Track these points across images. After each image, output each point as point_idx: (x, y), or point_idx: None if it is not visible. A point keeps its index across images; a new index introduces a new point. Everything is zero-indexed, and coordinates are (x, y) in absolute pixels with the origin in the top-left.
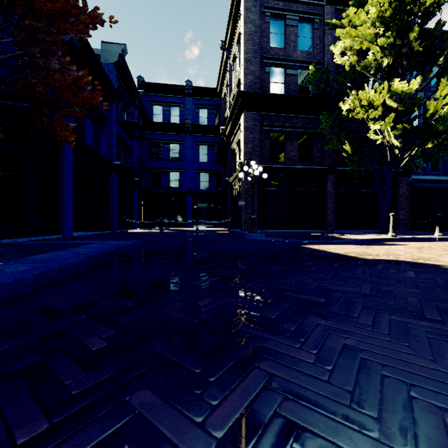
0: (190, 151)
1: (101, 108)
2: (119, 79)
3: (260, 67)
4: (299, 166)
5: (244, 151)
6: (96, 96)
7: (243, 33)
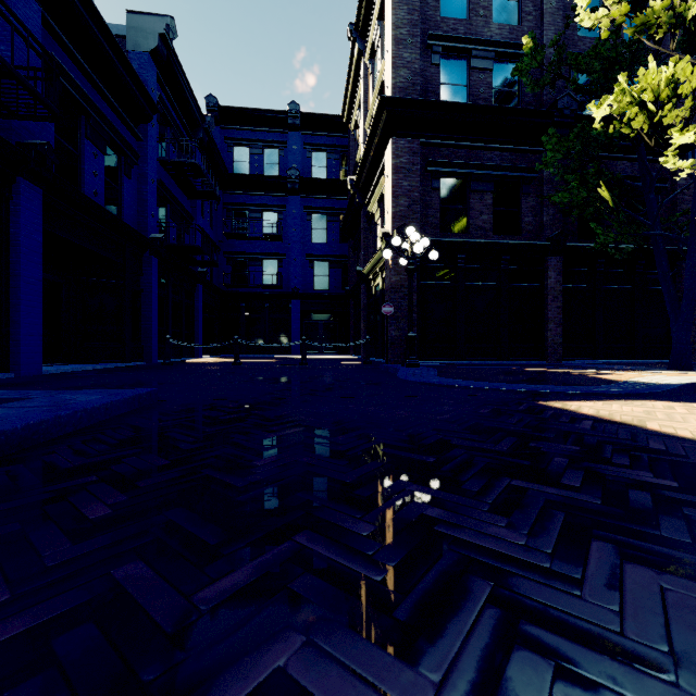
0: (296, 224)
1: None
2: (164, 86)
3: (423, 55)
4: (497, 241)
5: (393, 212)
6: None
7: None
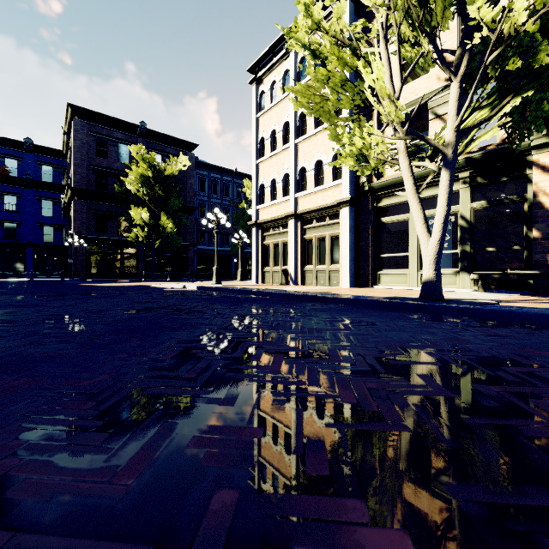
0: (30, 205)
1: None
2: None
3: (88, 170)
4: (118, 238)
5: (74, 226)
6: None
7: (73, 145)
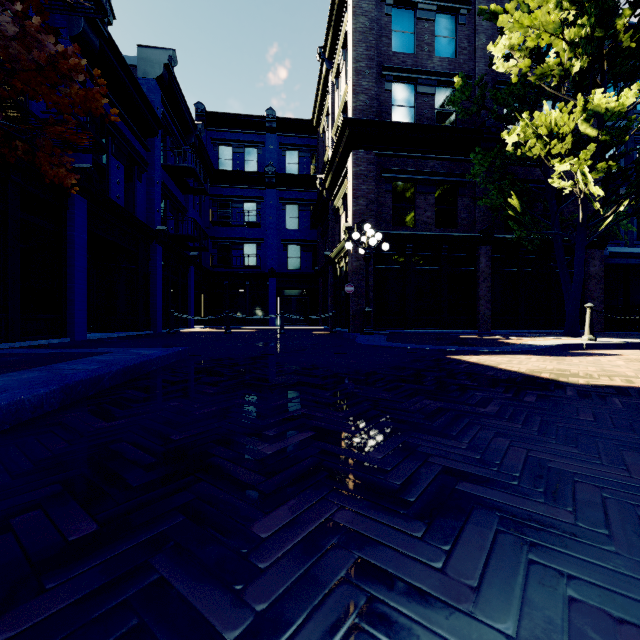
0: (272, 213)
1: (107, 120)
2: (165, 103)
3: (378, 83)
4: (438, 233)
5: (354, 210)
6: (95, 96)
7: (351, 30)
